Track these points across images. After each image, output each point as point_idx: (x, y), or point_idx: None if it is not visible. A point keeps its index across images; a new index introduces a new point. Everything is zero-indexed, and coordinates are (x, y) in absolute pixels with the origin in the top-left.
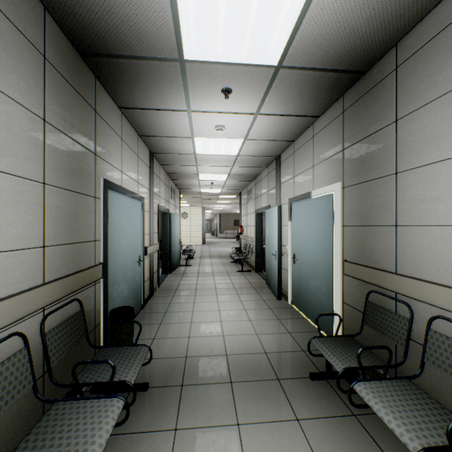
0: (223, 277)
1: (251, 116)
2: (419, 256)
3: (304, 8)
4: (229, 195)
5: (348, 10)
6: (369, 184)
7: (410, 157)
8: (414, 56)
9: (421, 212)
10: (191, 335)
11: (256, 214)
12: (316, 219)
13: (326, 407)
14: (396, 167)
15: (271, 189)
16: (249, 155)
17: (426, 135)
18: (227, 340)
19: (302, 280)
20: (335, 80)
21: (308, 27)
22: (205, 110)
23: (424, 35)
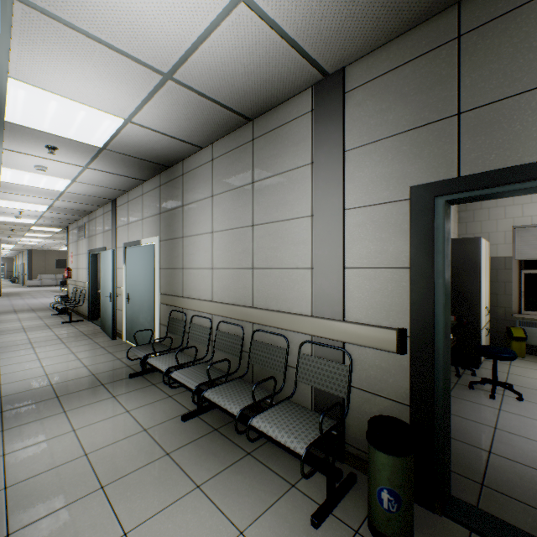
0: (42, 331)
1: (80, 168)
2: (190, 285)
3: (117, 131)
4: (49, 228)
5: (147, 141)
6: (172, 241)
7: (188, 229)
8: (189, 173)
9: (191, 261)
10: (3, 383)
11: (90, 255)
12: (144, 263)
13: (137, 386)
14: (183, 234)
15: (108, 231)
16: (80, 193)
17: (192, 219)
18: (52, 377)
19: (135, 315)
20: (151, 165)
21: (122, 139)
22: (23, 152)
23: (192, 165)
